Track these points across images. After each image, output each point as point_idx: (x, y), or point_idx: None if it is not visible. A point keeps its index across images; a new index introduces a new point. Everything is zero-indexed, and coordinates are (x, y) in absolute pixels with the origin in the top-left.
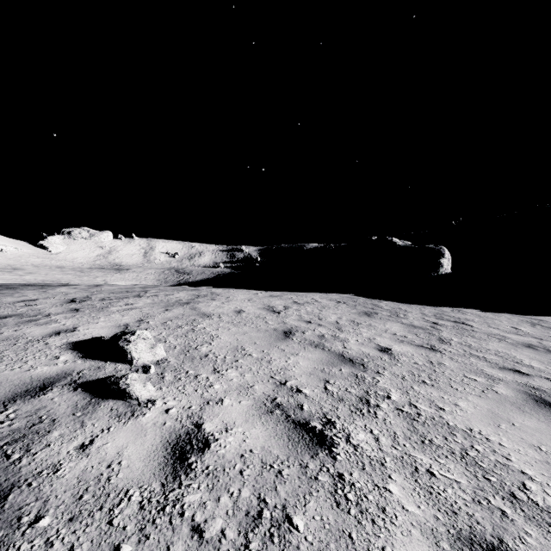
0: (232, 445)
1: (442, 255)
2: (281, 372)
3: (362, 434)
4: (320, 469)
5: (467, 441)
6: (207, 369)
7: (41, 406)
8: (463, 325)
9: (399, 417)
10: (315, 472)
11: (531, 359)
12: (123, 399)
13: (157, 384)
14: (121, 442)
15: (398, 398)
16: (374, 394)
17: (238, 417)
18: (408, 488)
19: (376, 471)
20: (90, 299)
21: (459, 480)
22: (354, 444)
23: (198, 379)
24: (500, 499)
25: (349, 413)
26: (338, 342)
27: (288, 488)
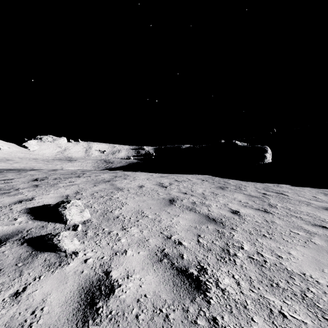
0: (131, 290)
1: (266, 151)
2: (168, 229)
3: (227, 279)
4: (198, 313)
5: (304, 284)
6: (117, 227)
7: None
8: (282, 195)
9: (252, 263)
10: (194, 316)
11: None
12: (55, 251)
13: (82, 239)
14: (47, 289)
15: (248, 248)
16: (231, 245)
17: (136, 265)
18: None
19: (241, 314)
20: (47, 178)
21: (305, 321)
22: (222, 288)
23: (110, 234)
24: None
25: (216, 261)
26: (205, 207)
27: None
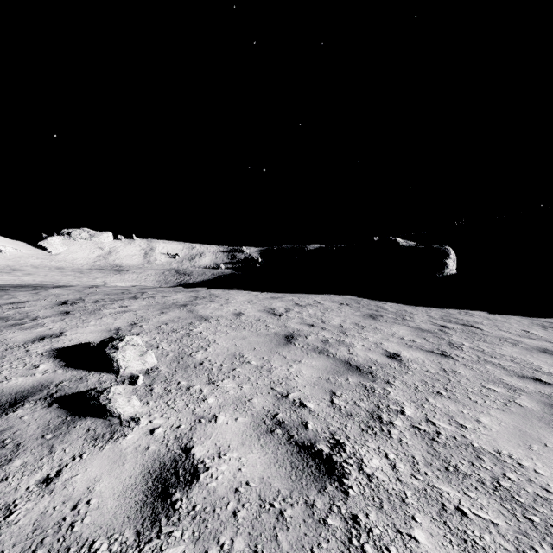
0: (226, 476)
1: (448, 255)
2: (283, 382)
3: (376, 459)
4: (330, 509)
5: (498, 467)
6: (201, 380)
7: (7, 427)
8: (473, 329)
9: (417, 436)
10: (324, 513)
11: (550, 366)
12: (103, 416)
13: (144, 398)
14: (94, 473)
15: (412, 413)
16: (385, 408)
17: (233, 438)
18: (437, 535)
19: (397, 510)
20: (83, 301)
21: (496, 522)
22: (368, 473)
23: (190, 391)
24: (549, 548)
25: (359, 432)
26: (343, 347)
27: (292, 537)
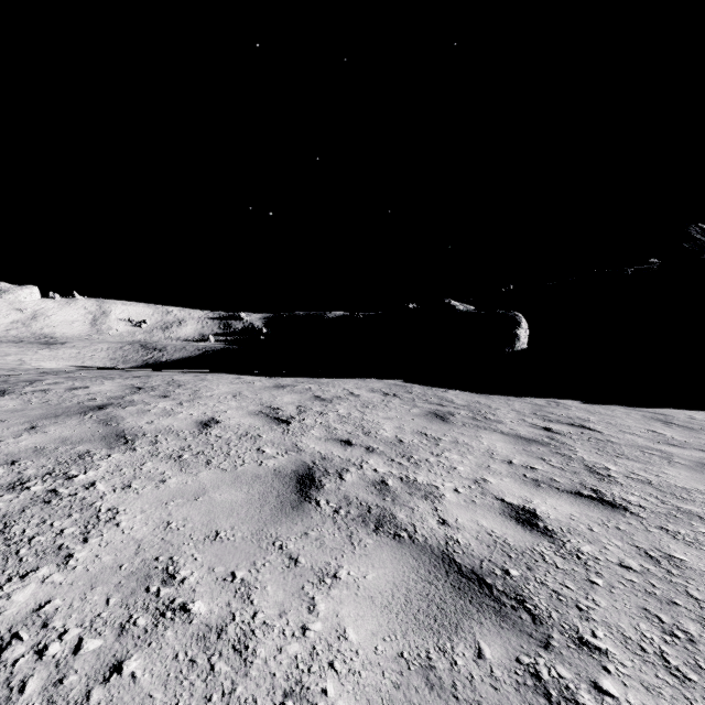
0: None
1: (519, 324)
2: None
3: None
4: None
5: None
6: None
7: None
8: (589, 432)
9: None
10: None
11: None
12: None
13: None
14: None
15: None
16: None
17: None
18: None
19: None
20: None
21: None
22: None
23: None
24: None
25: None
26: (422, 501)
27: None
